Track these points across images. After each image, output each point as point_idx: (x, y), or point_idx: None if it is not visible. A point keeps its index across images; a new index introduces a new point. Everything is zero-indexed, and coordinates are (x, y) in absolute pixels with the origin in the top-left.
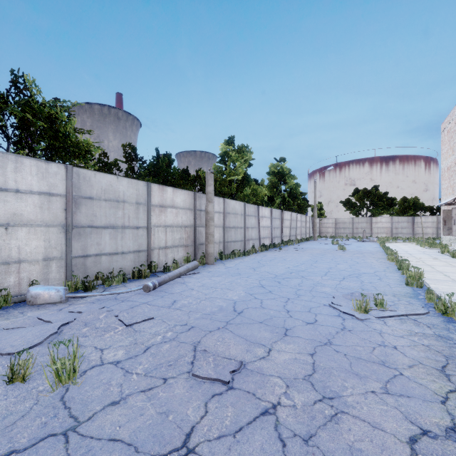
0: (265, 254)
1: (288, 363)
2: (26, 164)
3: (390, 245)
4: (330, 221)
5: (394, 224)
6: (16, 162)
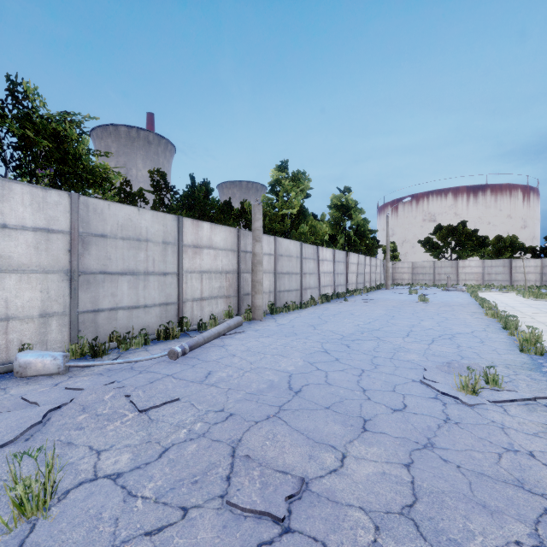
0: (327, 307)
1: (374, 482)
2: (15, 191)
3: (484, 295)
4: (405, 265)
5: (486, 268)
6: (3, 188)
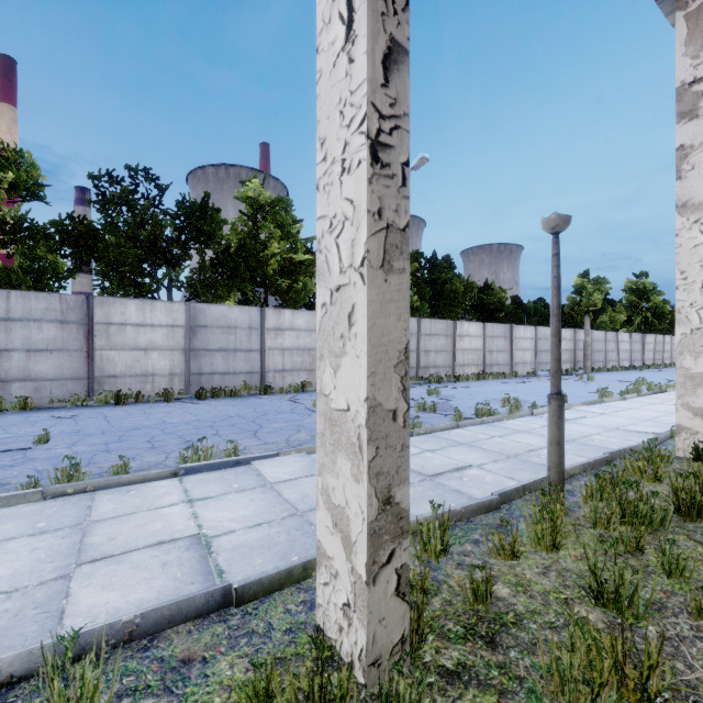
0: (626, 372)
1: None
2: (527, 328)
3: None
4: None
5: None
6: (526, 328)
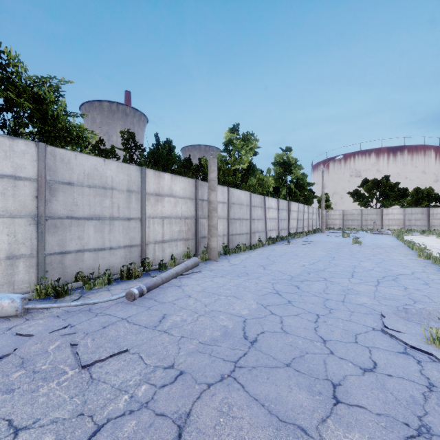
0: (273, 248)
1: None
2: None
3: (408, 238)
4: (337, 212)
5: (407, 215)
6: None
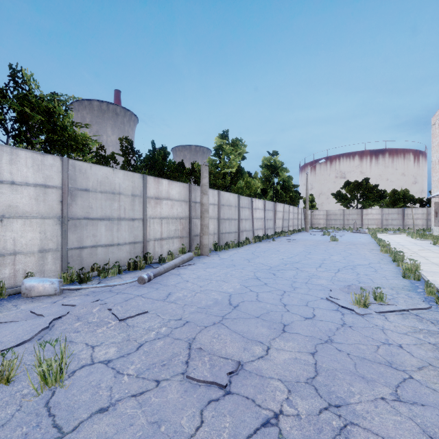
0: (259, 245)
1: (289, 364)
2: (21, 156)
3: (381, 236)
4: (321, 212)
5: (384, 215)
6: (11, 153)
